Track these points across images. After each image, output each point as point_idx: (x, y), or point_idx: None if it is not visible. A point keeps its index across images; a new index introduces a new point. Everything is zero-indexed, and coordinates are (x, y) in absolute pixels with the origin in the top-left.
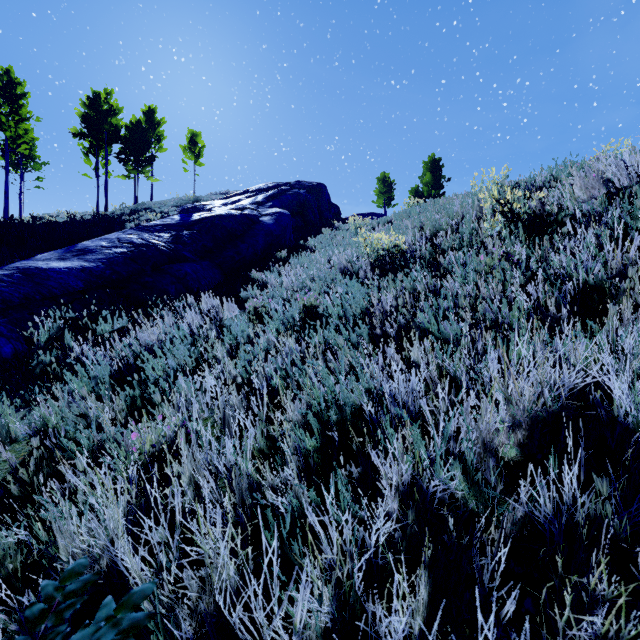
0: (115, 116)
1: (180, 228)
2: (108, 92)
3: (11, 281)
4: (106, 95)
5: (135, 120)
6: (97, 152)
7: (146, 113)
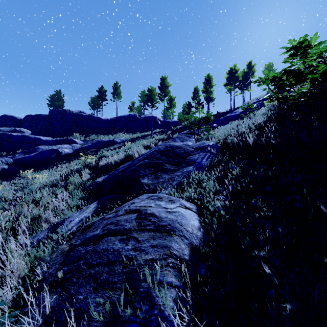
0: (237, 73)
1: (259, 101)
2: (234, 66)
3: (225, 118)
4: (234, 67)
5: (243, 70)
6: (231, 88)
7: (247, 65)
